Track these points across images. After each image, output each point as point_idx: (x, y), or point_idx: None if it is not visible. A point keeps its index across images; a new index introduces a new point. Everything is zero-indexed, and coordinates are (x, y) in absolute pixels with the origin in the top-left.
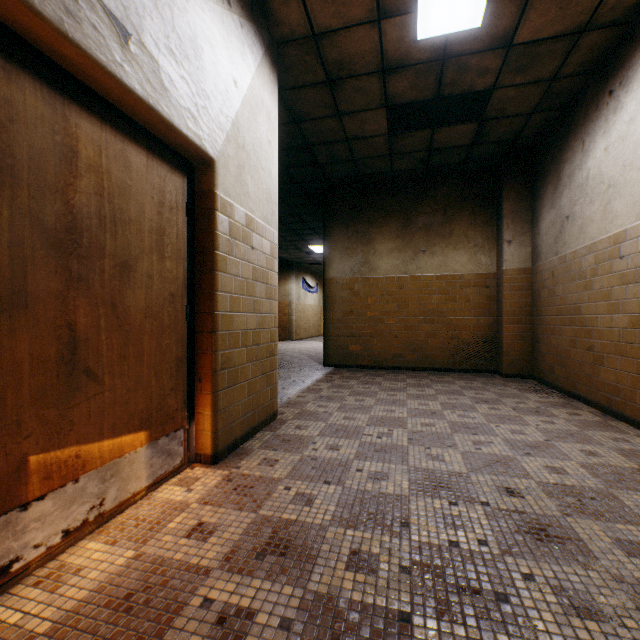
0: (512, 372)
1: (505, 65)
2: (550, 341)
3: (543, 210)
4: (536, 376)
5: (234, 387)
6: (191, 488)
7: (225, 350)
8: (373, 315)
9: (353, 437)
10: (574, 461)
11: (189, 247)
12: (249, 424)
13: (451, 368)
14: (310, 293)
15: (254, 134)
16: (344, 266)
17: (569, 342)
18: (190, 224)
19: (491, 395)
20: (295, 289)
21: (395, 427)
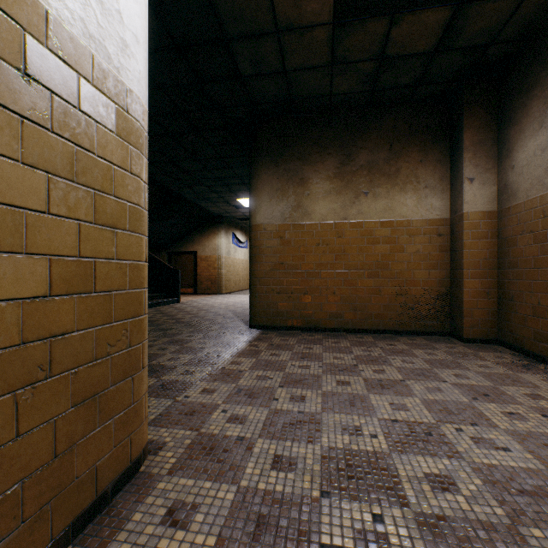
0: (474, 336)
1: None
2: (538, 301)
3: (522, 135)
4: (508, 342)
5: None
6: None
7: None
8: (307, 268)
9: None
10: None
11: None
12: None
13: (398, 330)
14: (240, 248)
15: None
16: (273, 210)
17: None
18: None
19: (479, 379)
20: (225, 243)
21: (382, 500)
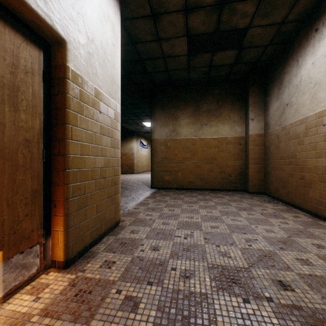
0: (254, 191)
1: (257, 11)
2: (276, 174)
3: (271, 101)
4: (267, 193)
5: (84, 209)
6: (39, 296)
7: (76, 183)
8: (178, 159)
9: (168, 238)
10: (312, 253)
11: (45, 105)
12: (97, 233)
13: (221, 189)
14: (144, 148)
15: (101, 35)
16: (162, 132)
17: (288, 174)
18: (46, 88)
19: (246, 205)
20: (136, 146)
21: (195, 229)
